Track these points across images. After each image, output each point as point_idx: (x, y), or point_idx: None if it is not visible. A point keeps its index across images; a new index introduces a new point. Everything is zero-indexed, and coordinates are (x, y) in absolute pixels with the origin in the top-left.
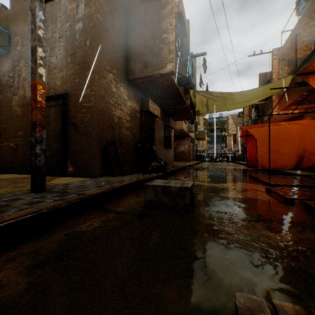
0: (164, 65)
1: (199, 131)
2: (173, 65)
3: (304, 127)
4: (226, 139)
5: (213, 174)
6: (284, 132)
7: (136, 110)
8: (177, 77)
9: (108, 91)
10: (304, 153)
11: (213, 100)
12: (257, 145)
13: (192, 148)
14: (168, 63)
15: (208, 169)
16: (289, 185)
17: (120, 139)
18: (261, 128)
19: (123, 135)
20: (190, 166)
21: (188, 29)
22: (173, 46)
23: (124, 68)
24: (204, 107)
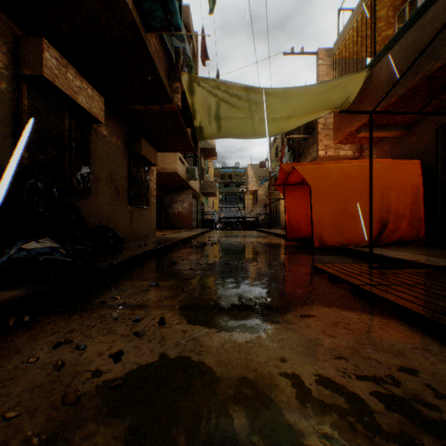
0: None
1: (206, 182)
2: None
3: (388, 167)
4: (244, 198)
5: (231, 263)
6: (358, 175)
7: None
8: None
9: None
10: (389, 215)
11: (229, 106)
12: (312, 199)
13: (195, 208)
14: None
15: (221, 245)
16: None
17: None
18: (320, 166)
19: None
20: (187, 239)
21: None
22: None
23: None
24: (213, 120)
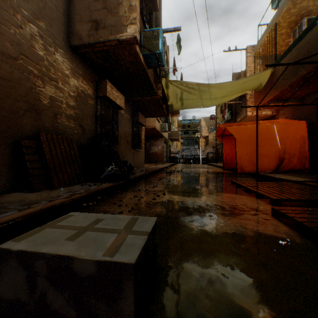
0: (123, 27)
1: (173, 132)
2: (135, 29)
3: (284, 126)
4: (198, 141)
5: (189, 180)
6: (265, 131)
7: (88, 95)
8: (144, 53)
9: (27, 51)
10: (285, 154)
11: (188, 93)
12: (236, 145)
13: (165, 149)
14: (129, 25)
15: (183, 172)
16: (297, 200)
17: (56, 132)
18: (241, 126)
19: (61, 126)
20: (163, 168)
21: (160, 5)
22: (136, 1)
23: (63, 27)
24: (179, 100)
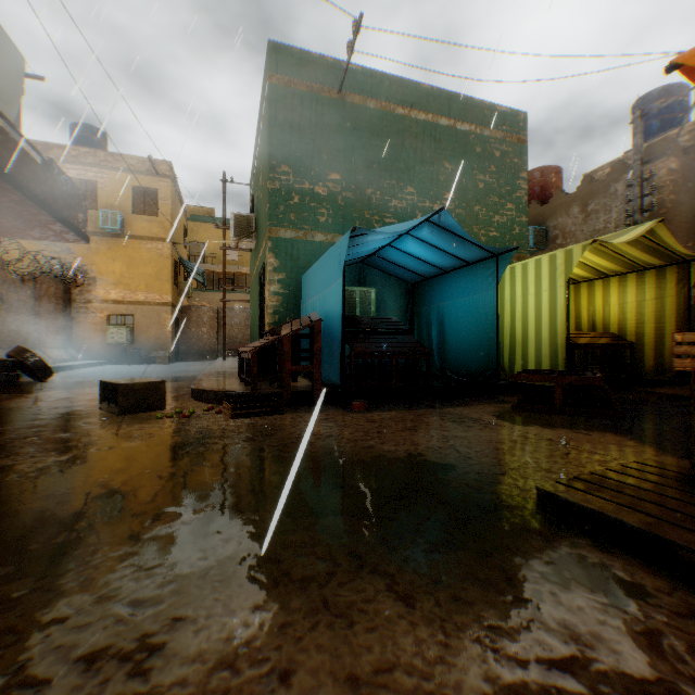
0: None
1: None
2: None
3: None
4: None
5: None
6: None
7: None
8: None
9: None
10: None
11: None
12: None
13: None
14: None
15: None
16: None
17: None
18: None
19: None
20: None
21: None
22: None
23: None
24: None
